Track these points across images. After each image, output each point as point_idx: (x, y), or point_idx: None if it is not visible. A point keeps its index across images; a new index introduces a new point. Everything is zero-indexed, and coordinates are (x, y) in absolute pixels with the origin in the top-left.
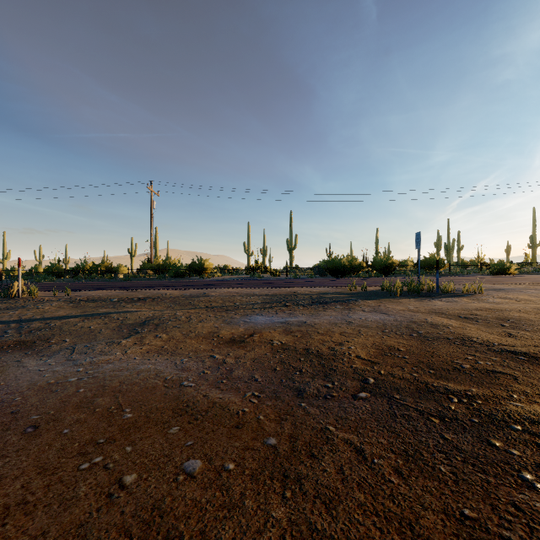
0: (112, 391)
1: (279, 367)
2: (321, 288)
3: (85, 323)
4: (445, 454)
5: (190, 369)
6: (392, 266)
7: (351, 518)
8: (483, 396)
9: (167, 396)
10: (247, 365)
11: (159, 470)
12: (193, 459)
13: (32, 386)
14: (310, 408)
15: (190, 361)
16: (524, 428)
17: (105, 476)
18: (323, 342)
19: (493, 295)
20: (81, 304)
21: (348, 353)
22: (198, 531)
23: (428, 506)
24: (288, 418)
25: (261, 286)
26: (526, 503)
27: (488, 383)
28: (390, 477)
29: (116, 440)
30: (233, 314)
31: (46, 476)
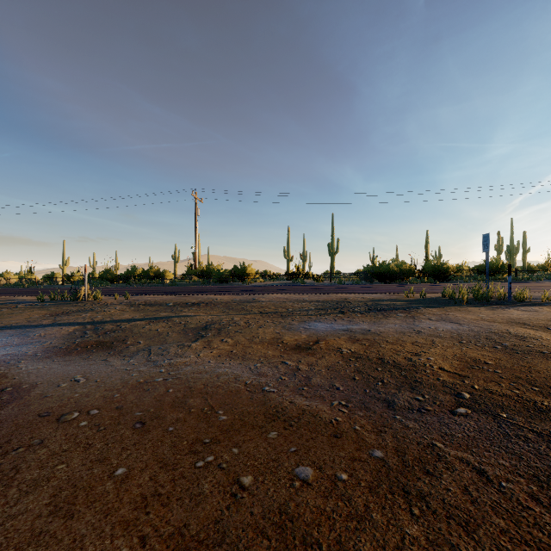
0: (200, 393)
1: (358, 376)
2: (374, 295)
3: (152, 326)
4: None
5: (266, 375)
6: (447, 271)
7: (497, 545)
8: None
9: (254, 401)
10: (323, 373)
11: (273, 474)
12: (302, 466)
13: (125, 384)
14: (407, 422)
15: (263, 366)
16: None
17: (222, 475)
18: (396, 351)
19: None
20: (141, 307)
21: (429, 364)
22: (334, 540)
23: None
24: (387, 430)
25: (309, 292)
26: None
27: None
28: (527, 503)
29: (220, 441)
30: (290, 320)
31: (168, 470)
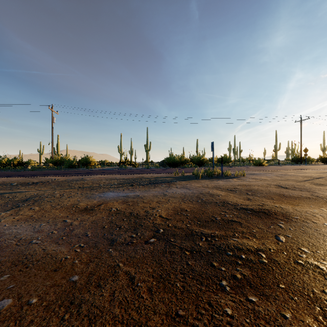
0: None
1: (107, 225)
2: (159, 174)
3: None
4: (184, 274)
5: (43, 231)
6: (204, 161)
7: None
8: (220, 236)
9: (14, 252)
10: (86, 226)
11: None
12: (7, 299)
13: None
14: (114, 252)
15: (46, 225)
16: (233, 253)
17: None
18: (144, 207)
19: (249, 177)
20: None
21: (155, 214)
22: None
23: (158, 311)
24: (96, 260)
25: (122, 173)
26: (216, 301)
27: (226, 228)
28: (143, 294)
29: None
30: (94, 191)
31: None
